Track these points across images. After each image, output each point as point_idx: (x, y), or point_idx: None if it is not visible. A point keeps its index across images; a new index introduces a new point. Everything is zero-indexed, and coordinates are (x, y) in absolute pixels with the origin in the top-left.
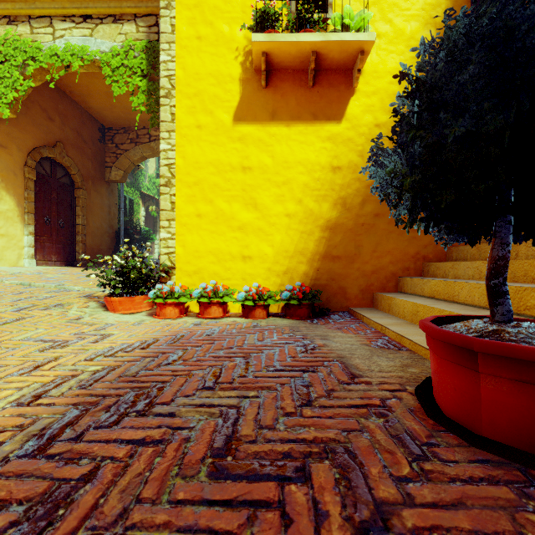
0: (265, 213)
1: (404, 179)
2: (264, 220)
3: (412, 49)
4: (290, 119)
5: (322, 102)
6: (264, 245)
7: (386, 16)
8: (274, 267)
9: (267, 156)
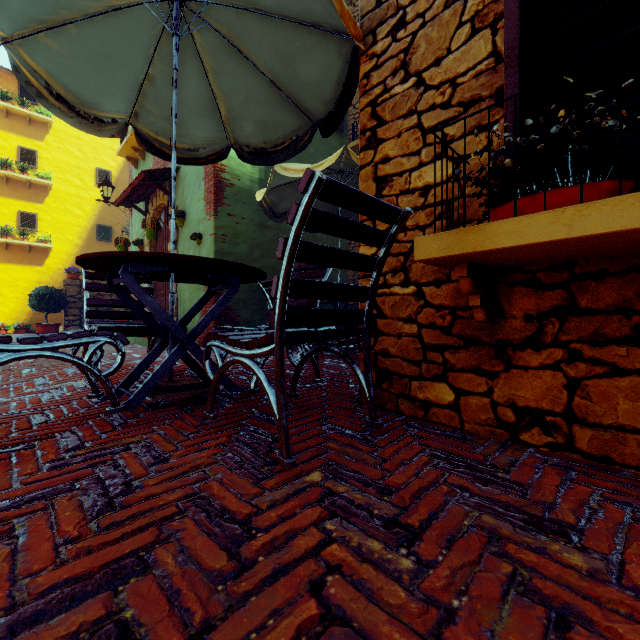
0: (6, 297)
1: (31, 306)
2: (5, 299)
3: (31, 291)
4: (18, 263)
5: (34, 258)
6: (5, 308)
7: (63, 233)
8: (10, 316)
9: (7, 276)
